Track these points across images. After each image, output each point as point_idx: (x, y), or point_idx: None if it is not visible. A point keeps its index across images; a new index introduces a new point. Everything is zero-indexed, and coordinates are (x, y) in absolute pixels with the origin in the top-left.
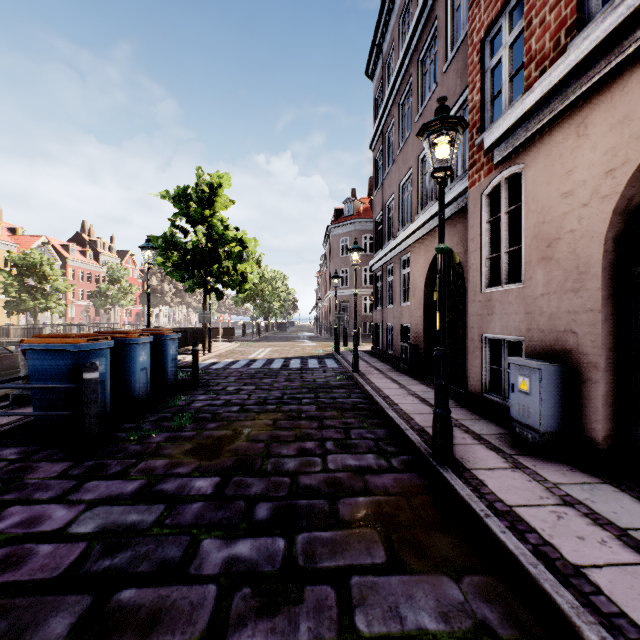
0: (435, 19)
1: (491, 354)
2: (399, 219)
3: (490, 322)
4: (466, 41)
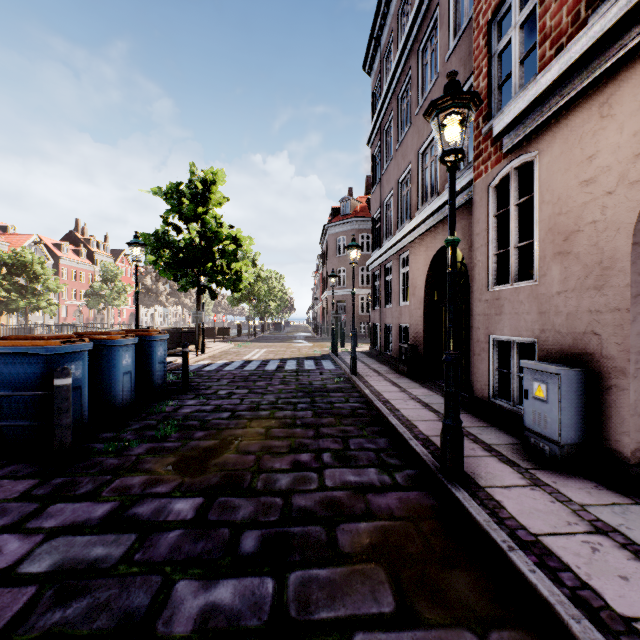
0: (436, 6)
1: (498, 356)
2: (398, 216)
3: (498, 322)
4: (470, 26)
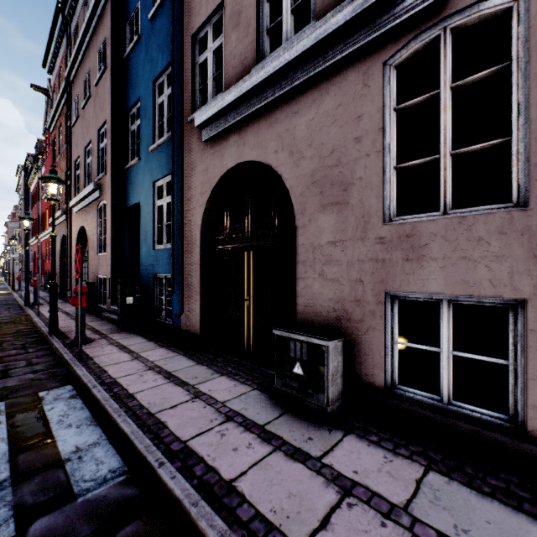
0: None
1: None
2: None
3: None
4: None
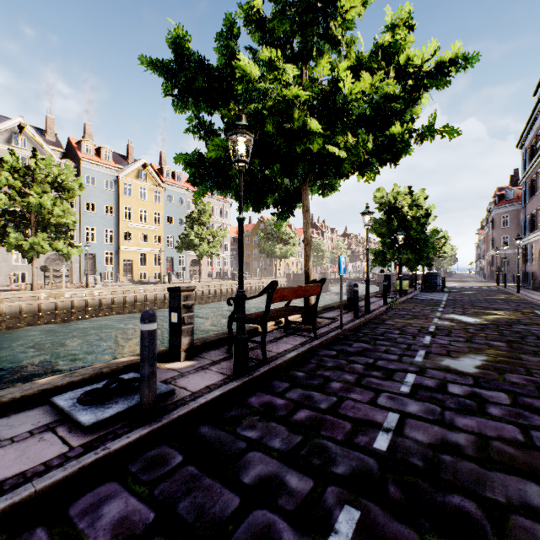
0: None
1: None
2: (531, 227)
3: None
4: None
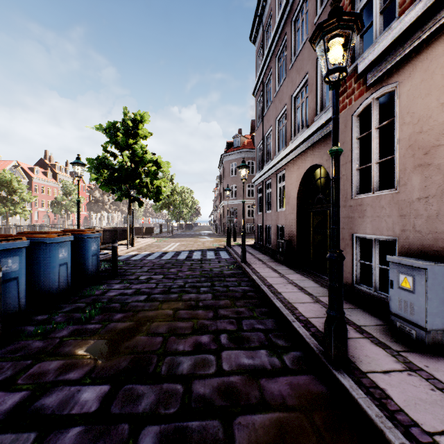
0: None
1: (360, 251)
2: (276, 145)
3: (361, 224)
4: None
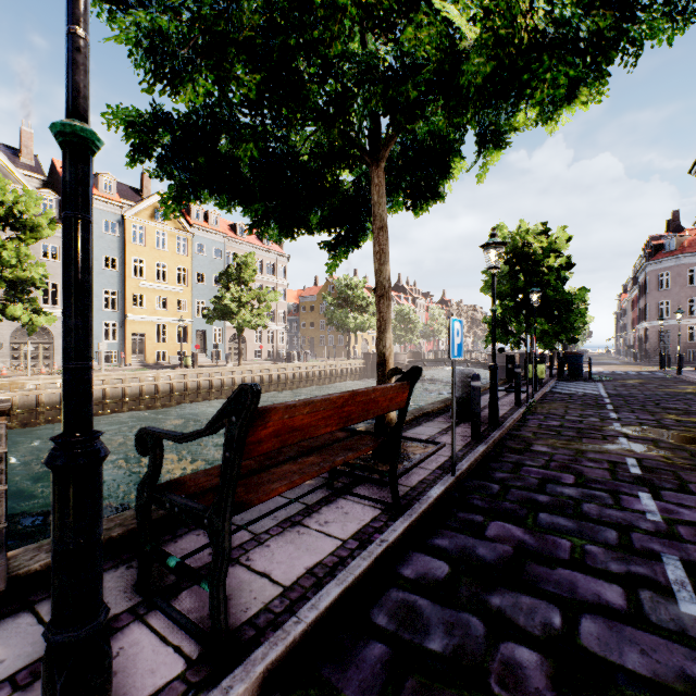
0: None
1: None
2: None
3: None
4: None
